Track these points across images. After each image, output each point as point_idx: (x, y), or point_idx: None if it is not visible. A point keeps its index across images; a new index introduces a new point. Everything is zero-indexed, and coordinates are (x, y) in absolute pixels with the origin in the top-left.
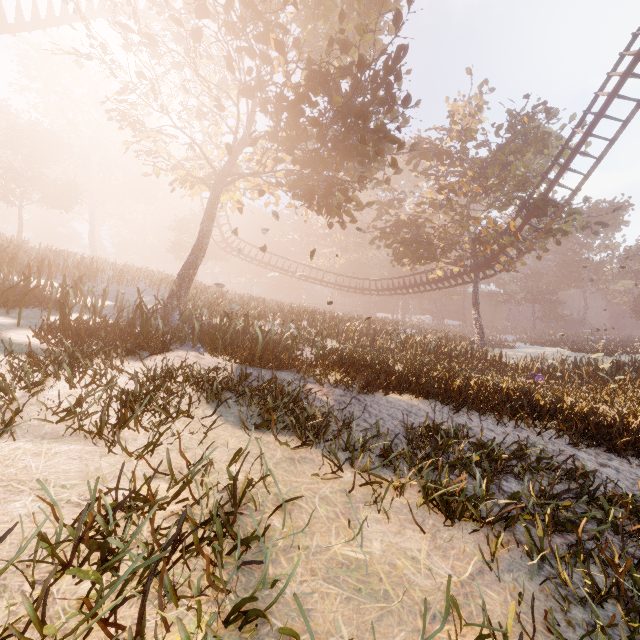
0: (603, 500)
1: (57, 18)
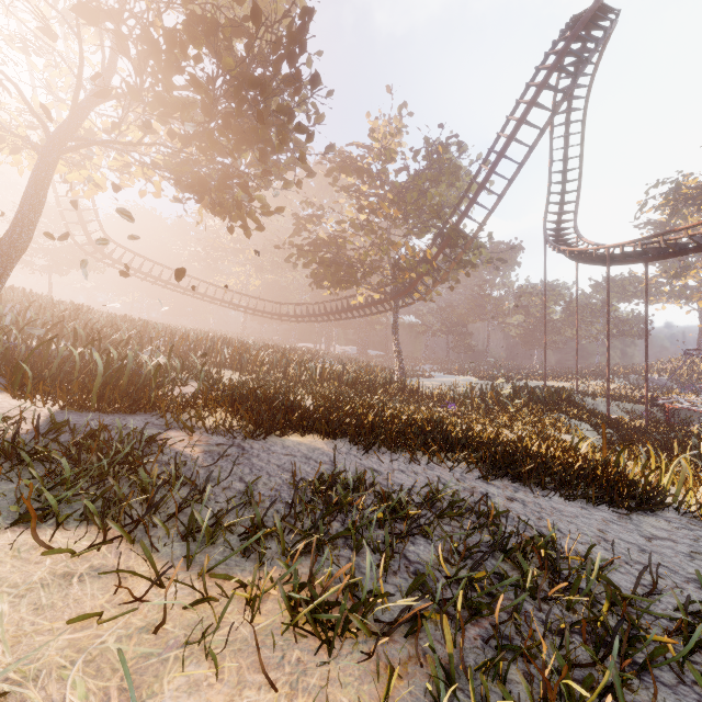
0: (519, 557)
1: None
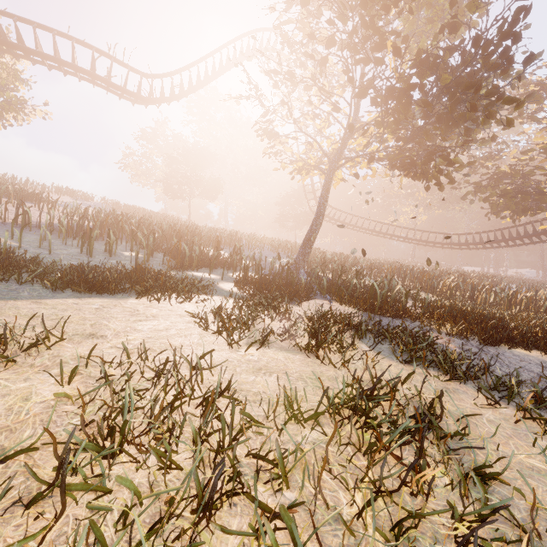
0: None
1: (217, 73)
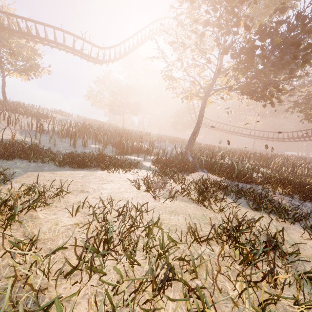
0: None
1: (139, 44)
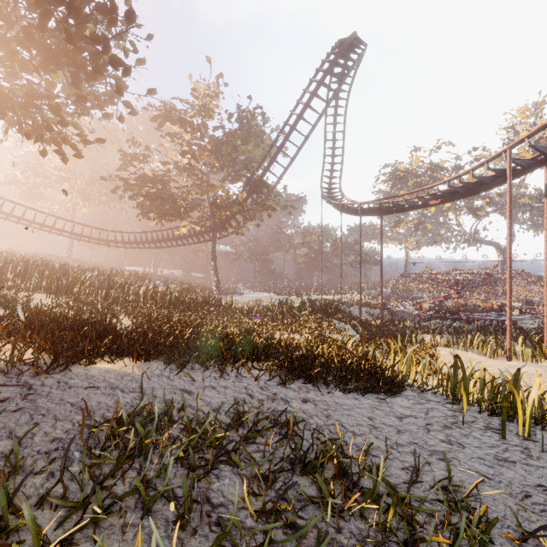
0: (318, 478)
1: None
